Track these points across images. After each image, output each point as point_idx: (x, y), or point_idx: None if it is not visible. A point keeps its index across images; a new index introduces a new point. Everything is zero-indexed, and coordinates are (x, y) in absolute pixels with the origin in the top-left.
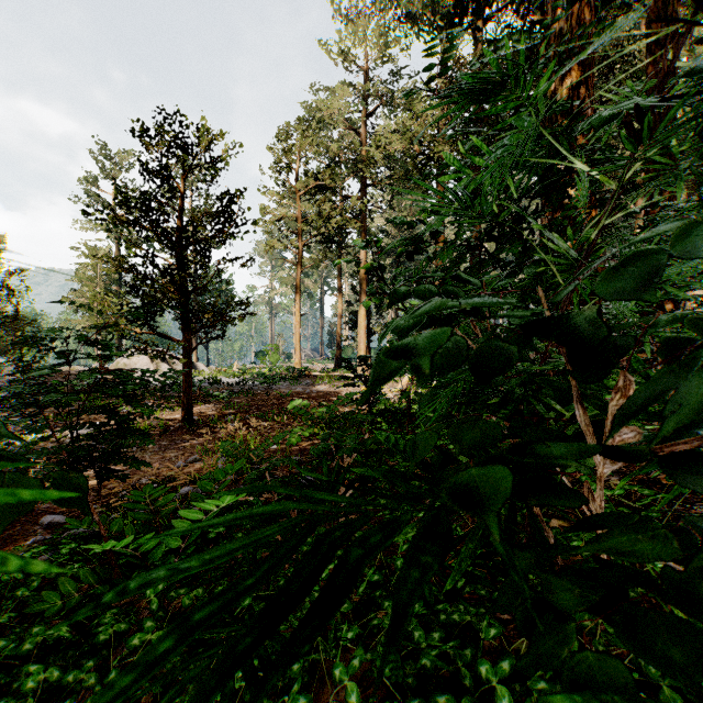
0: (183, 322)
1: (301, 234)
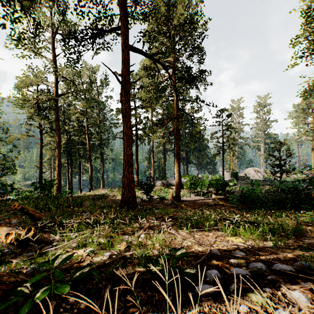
0: (281, 174)
1: (313, 129)
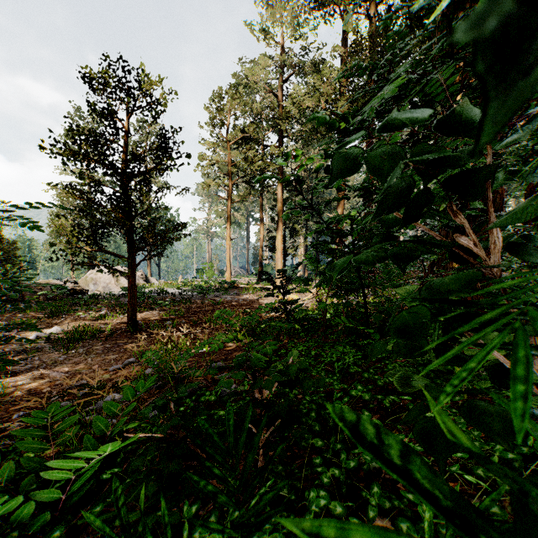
0: (127, 241)
1: (231, 175)
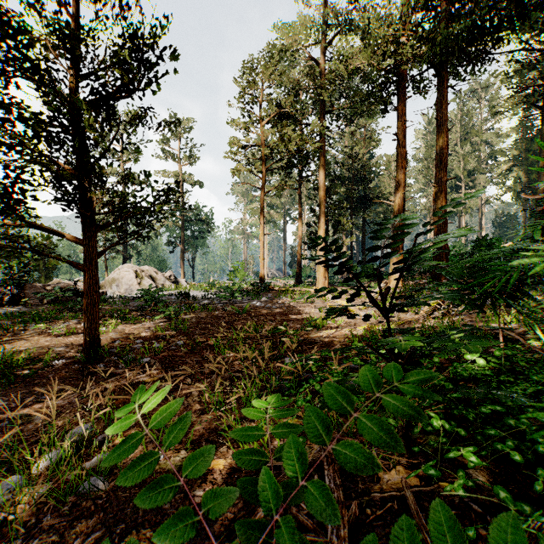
0: (69, 206)
1: (264, 160)
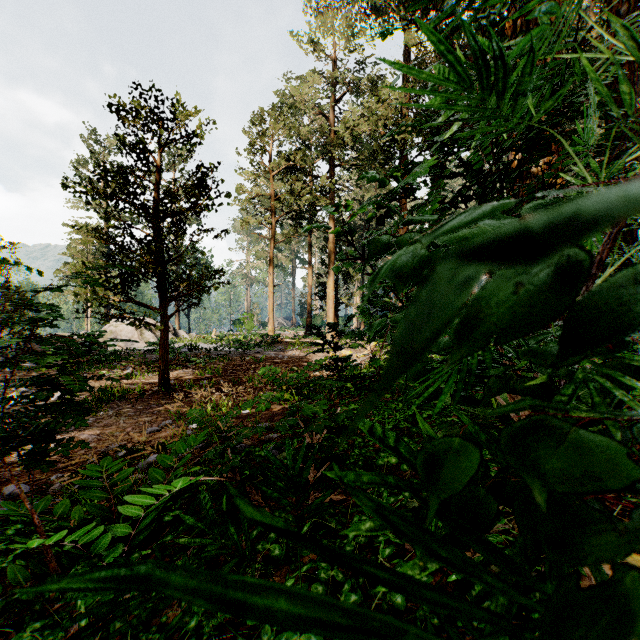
0: (160, 290)
1: (274, 211)
